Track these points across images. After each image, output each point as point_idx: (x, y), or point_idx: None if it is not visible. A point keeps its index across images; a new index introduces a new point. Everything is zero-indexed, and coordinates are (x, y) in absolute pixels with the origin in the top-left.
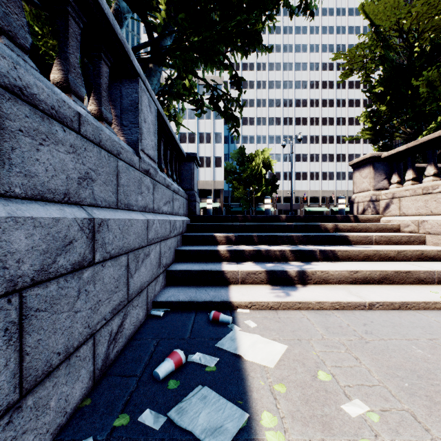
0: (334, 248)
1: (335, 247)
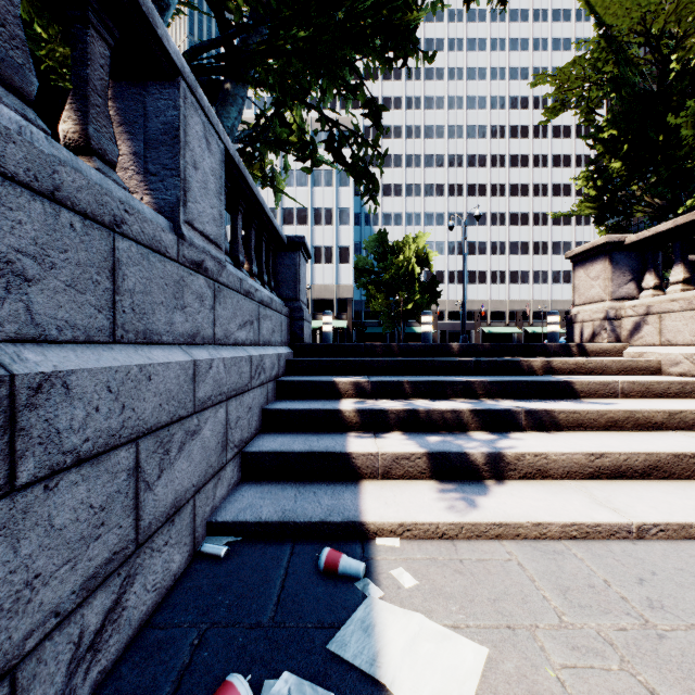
0: (552, 406)
1: (552, 403)
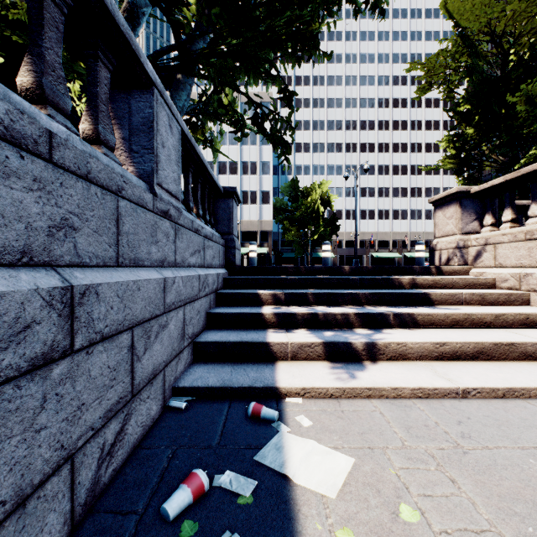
0: (413, 310)
1: (413, 308)
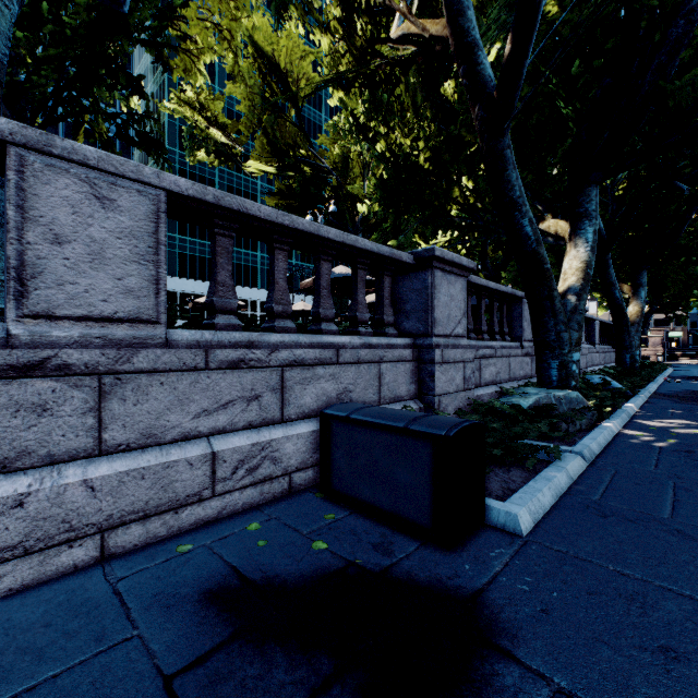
0: None
1: None
